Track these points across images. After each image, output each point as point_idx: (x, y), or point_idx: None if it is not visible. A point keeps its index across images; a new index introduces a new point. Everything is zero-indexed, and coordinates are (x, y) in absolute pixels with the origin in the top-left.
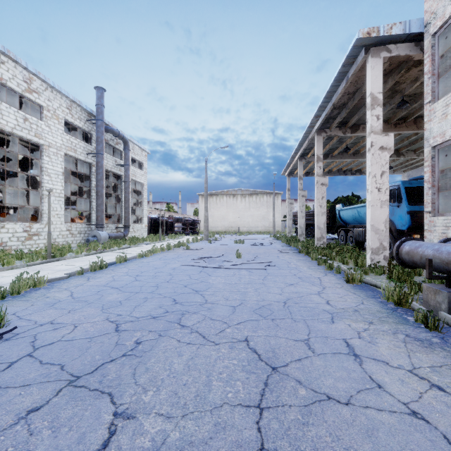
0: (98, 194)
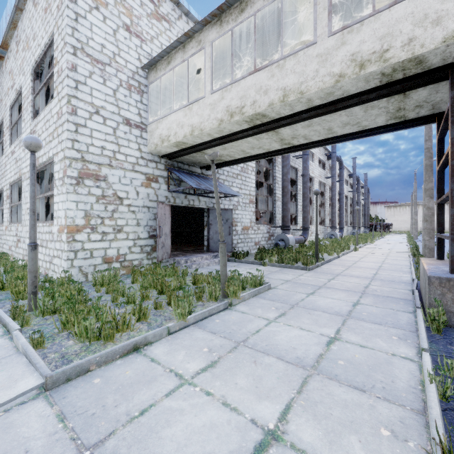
0: (365, 215)
